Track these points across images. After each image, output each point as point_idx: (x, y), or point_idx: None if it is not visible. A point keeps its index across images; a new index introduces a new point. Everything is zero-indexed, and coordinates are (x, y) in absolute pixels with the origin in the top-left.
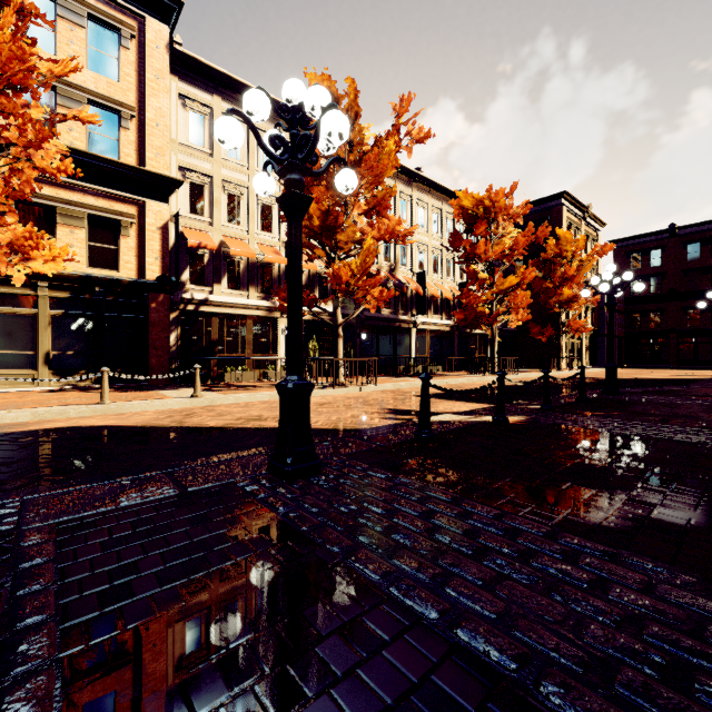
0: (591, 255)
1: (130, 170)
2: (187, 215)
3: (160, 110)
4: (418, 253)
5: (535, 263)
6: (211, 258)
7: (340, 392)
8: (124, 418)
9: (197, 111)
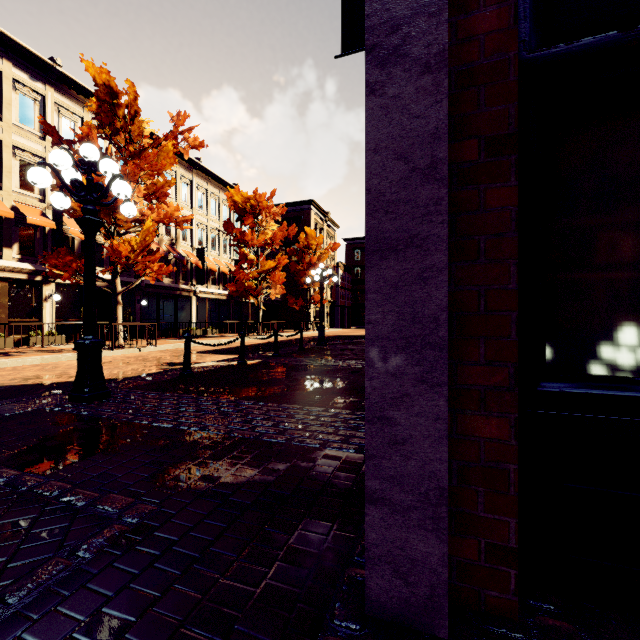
0: (327, 249)
1: None
2: None
3: None
4: (198, 231)
5: (292, 250)
6: None
7: (120, 353)
8: None
9: None
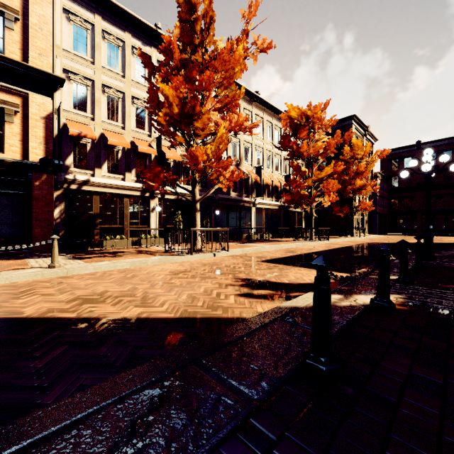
0: (374, 157)
1: (13, 64)
2: (71, 110)
3: (44, 17)
4: (256, 153)
5: (336, 162)
6: (93, 147)
7: (197, 257)
8: None
9: (80, 25)
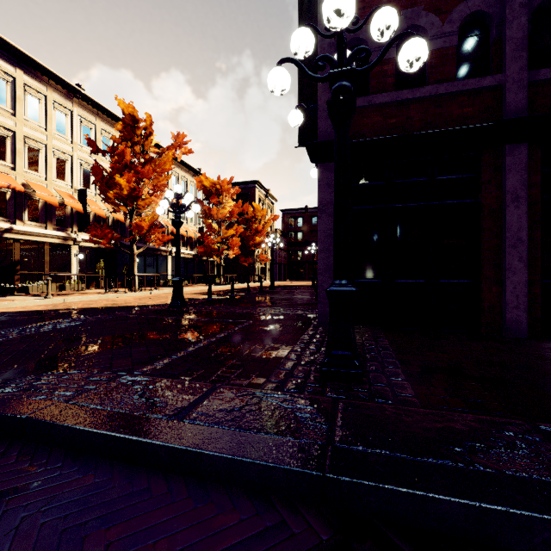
0: (269, 219)
1: None
2: None
3: None
4: None
5: (242, 220)
6: (13, 195)
7: (140, 294)
8: (24, 308)
9: None
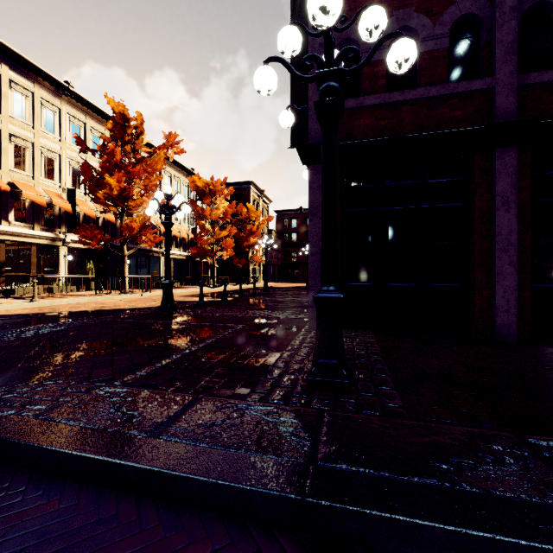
0: (264, 220)
1: None
2: None
3: None
4: None
5: (236, 221)
6: None
7: (130, 296)
8: (8, 312)
9: None
